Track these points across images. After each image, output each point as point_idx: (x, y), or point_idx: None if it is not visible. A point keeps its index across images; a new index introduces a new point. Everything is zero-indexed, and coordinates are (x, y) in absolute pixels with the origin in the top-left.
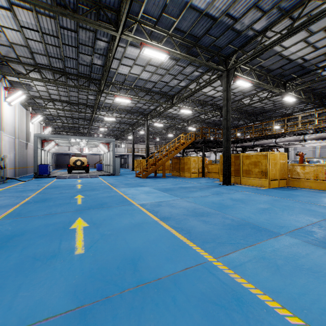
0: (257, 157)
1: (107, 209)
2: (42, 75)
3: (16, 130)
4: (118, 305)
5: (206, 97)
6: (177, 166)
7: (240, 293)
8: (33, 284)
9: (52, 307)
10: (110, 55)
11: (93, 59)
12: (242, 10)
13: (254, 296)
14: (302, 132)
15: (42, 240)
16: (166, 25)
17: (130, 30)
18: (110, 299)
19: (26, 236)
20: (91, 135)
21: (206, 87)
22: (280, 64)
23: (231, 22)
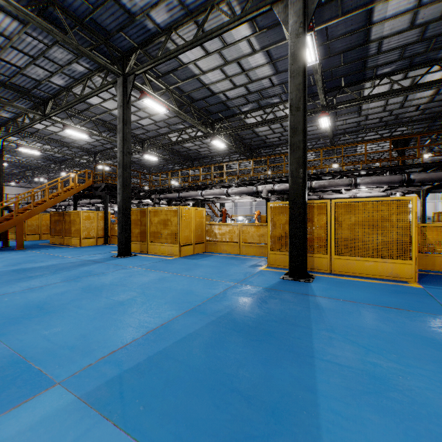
0: (167, 213)
1: None
2: None
3: None
4: None
5: (114, 118)
6: (59, 227)
7: None
8: None
9: None
10: None
11: None
12: None
13: None
14: (227, 185)
15: None
16: None
17: None
18: None
19: None
20: None
21: (108, 101)
22: (203, 95)
23: None
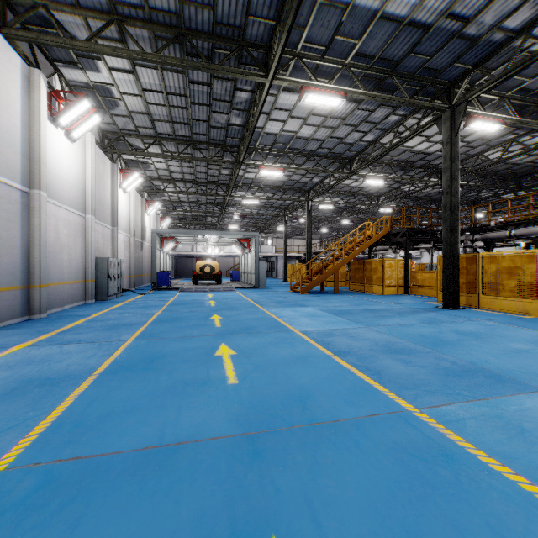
0: (514, 259)
1: (256, 335)
2: (163, 148)
3: (130, 225)
4: (289, 439)
5: (412, 155)
6: (359, 274)
7: (450, 450)
8: (192, 407)
9: (218, 429)
10: (254, 110)
11: (230, 118)
12: (479, 2)
13: (473, 457)
14: None
15: (186, 365)
16: (341, 51)
17: (285, 69)
18: (278, 432)
19: (167, 360)
20: (223, 227)
21: (412, 139)
22: None
23: (457, 26)
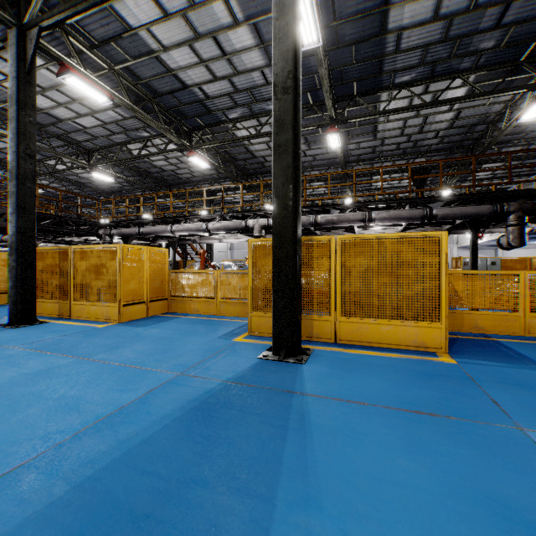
0: (101, 254)
1: None
2: None
3: None
4: None
5: None
6: None
7: None
8: None
9: None
10: None
11: None
12: None
13: None
14: (208, 217)
15: None
16: None
17: None
18: None
19: None
20: None
21: None
22: (170, 87)
23: None
